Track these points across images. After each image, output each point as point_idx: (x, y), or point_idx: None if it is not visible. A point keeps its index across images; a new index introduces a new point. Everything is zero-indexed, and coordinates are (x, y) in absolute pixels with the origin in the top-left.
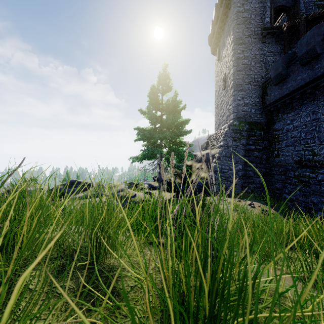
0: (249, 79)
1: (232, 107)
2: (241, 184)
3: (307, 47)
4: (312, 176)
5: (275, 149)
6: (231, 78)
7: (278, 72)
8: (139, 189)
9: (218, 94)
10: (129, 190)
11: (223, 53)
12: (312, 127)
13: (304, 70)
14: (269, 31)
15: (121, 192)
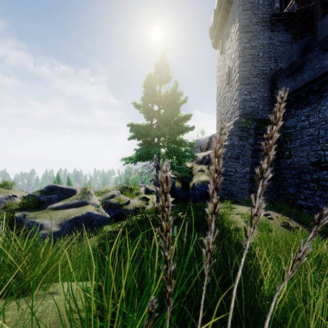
0: (256, 71)
1: (238, 102)
2: (248, 188)
3: None
4: None
5: (286, 149)
6: (236, 71)
7: (292, 61)
8: (134, 194)
9: (221, 91)
10: (122, 195)
11: (226, 45)
12: None
13: (325, 56)
14: (278, 17)
15: (112, 198)
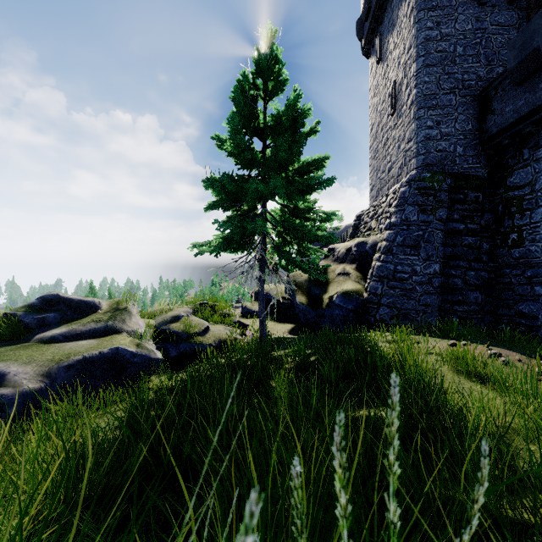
0: (451, 82)
1: (415, 143)
2: (438, 304)
3: None
4: None
5: (511, 229)
6: (412, 84)
7: (530, 51)
8: (220, 317)
9: (379, 130)
10: (195, 318)
11: (390, 43)
12: None
13: None
14: None
15: (174, 322)
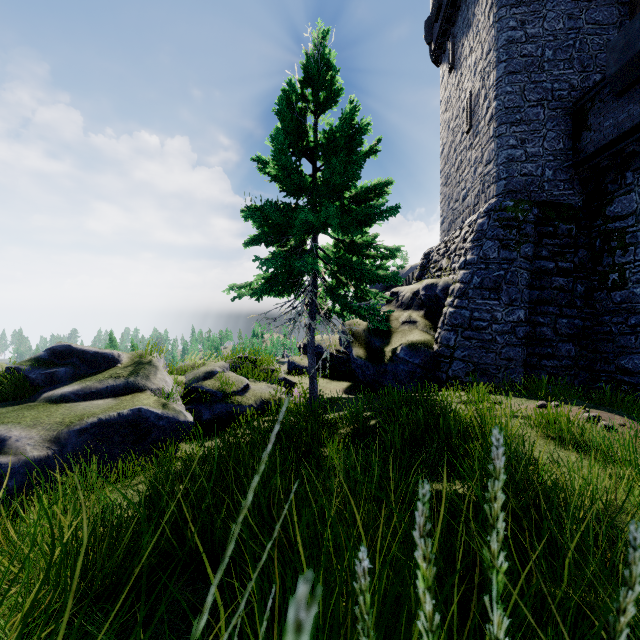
0: (538, 93)
1: (494, 165)
2: (523, 358)
3: None
4: None
5: (611, 268)
6: (491, 95)
7: (634, 53)
8: (262, 373)
9: (451, 151)
10: (232, 374)
11: (465, 47)
12: None
13: None
14: None
15: (208, 379)
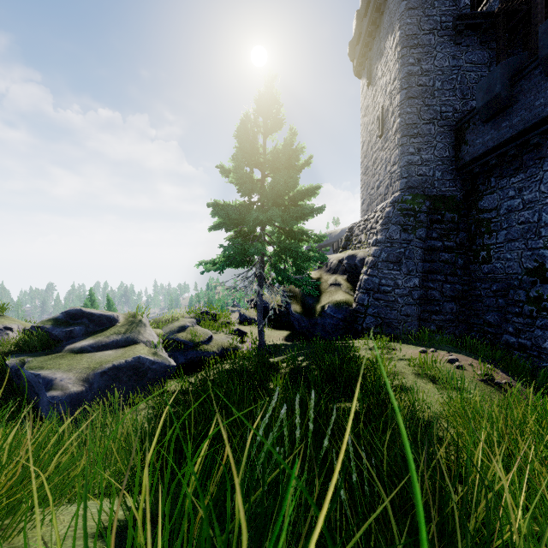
0: (430, 113)
1: (398, 167)
2: (417, 314)
3: None
4: None
5: (481, 247)
6: (396, 113)
7: (493, 95)
8: (221, 325)
9: (369, 148)
10: (199, 327)
11: (378, 70)
12: None
13: None
14: (468, 21)
15: (181, 332)
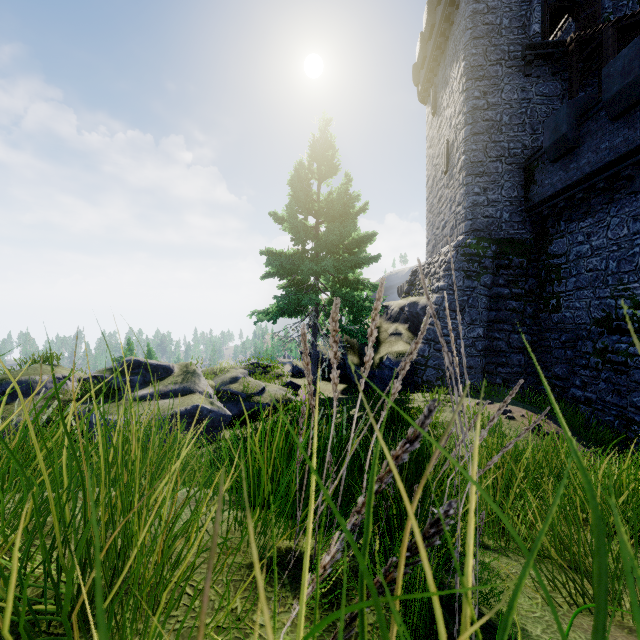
0: (497, 150)
1: (463, 208)
2: (481, 366)
3: (623, 81)
4: (633, 353)
5: (551, 295)
6: (461, 150)
7: (560, 135)
8: (273, 377)
9: (434, 184)
10: (251, 379)
11: (444, 100)
12: (633, 248)
13: (616, 128)
14: (538, 51)
15: (233, 383)
